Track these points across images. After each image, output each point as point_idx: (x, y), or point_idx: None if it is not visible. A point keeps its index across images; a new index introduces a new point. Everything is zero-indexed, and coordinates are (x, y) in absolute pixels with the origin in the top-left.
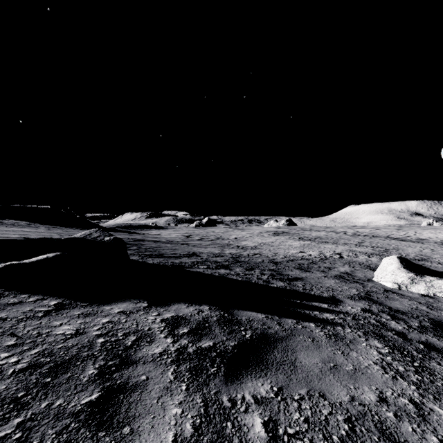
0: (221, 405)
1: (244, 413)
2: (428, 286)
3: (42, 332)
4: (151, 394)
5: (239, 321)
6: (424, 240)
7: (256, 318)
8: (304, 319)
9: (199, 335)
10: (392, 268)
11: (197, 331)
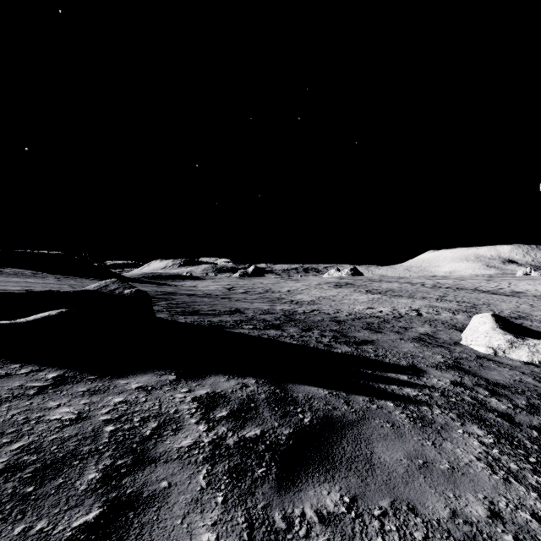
0: (272, 526)
1: (305, 539)
2: (532, 351)
3: (31, 417)
4: (174, 510)
5: (295, 399)
6: (521, 293)
7: (317, 395)
8: (379, 396)
9: (241, 419)
10: (486, 329)
11: (240, 414)
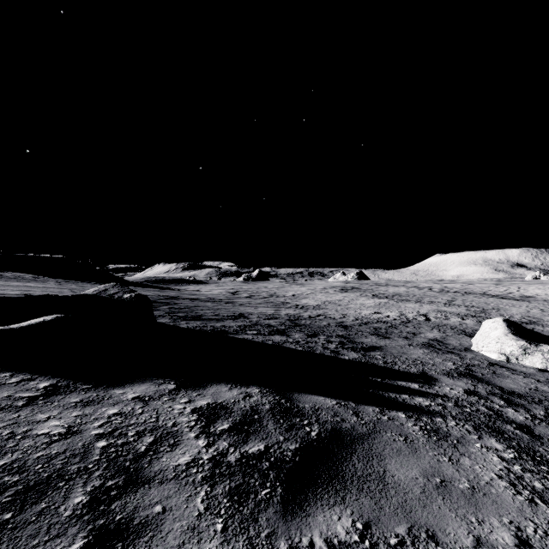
0: None
1: None
2: (547, 358)
3: (17, 432)
4: (168, 540)
5: (301, 410)
6: (531, 298)
7: (324, 406)
8: (389, 406)
9: (244, 433)
10: (497, 335)
11: (242, 428)
